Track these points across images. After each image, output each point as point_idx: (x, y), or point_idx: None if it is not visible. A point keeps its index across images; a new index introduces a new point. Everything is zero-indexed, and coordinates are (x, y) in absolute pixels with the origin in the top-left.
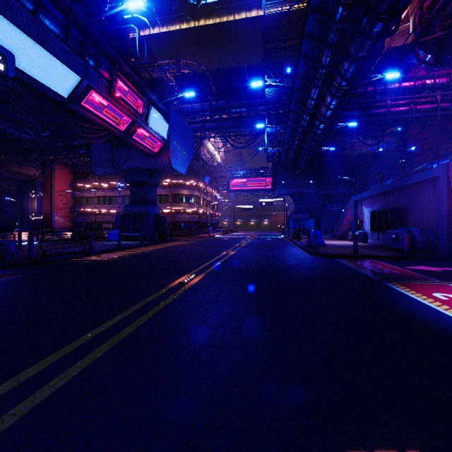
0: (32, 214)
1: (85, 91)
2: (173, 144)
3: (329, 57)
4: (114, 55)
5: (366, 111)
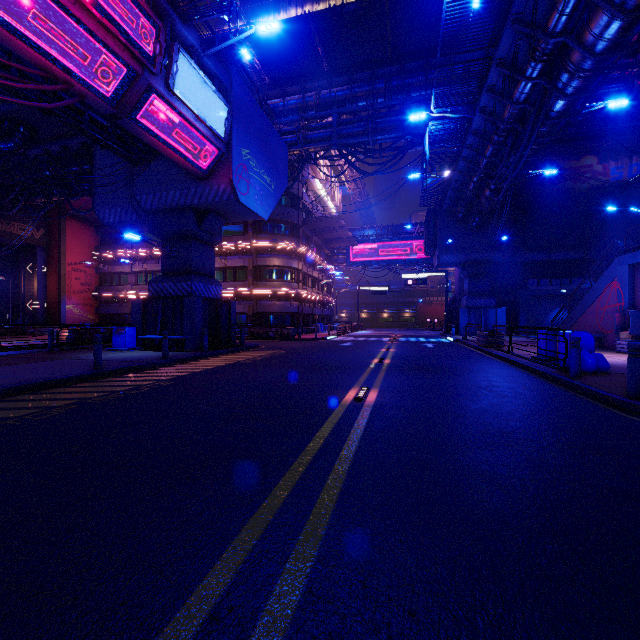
0: (31, 300)
1: None
2: (240, 153)
3: None
4: None
5: (639, 82)
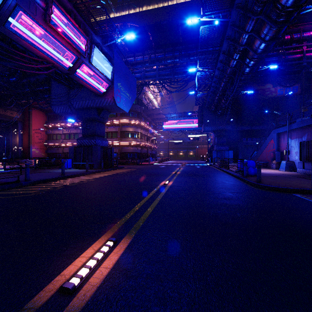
0: (15, 147)
1: (14, 13)
2: (117, 85)
3: None
4: None
5: (284, 57)
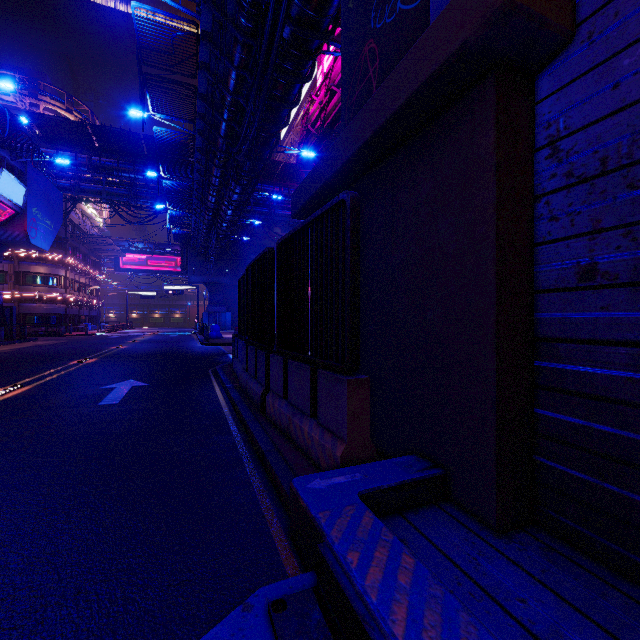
0: None
1: None
2: (32, 212)
3: (217, 181)
4: None
5: (274, 211)
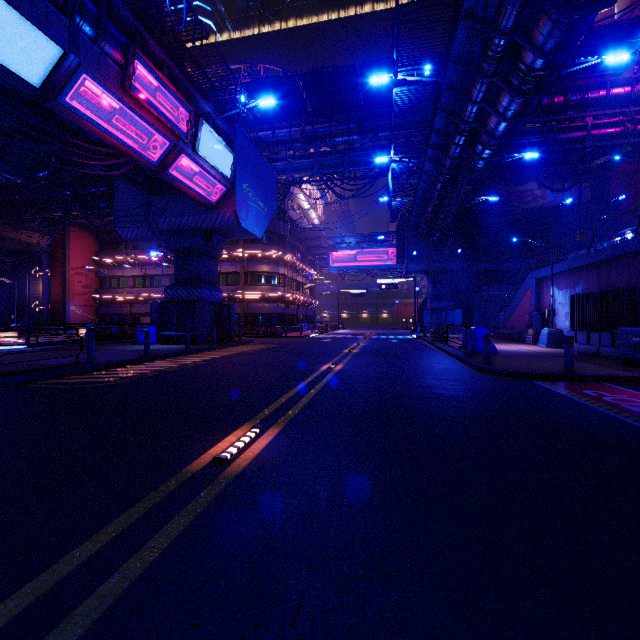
0: (36, 302)
1: (74, 78)
2: (242, 188)
3: (516, 11)
4: (132, 22)
5: (552, 136)
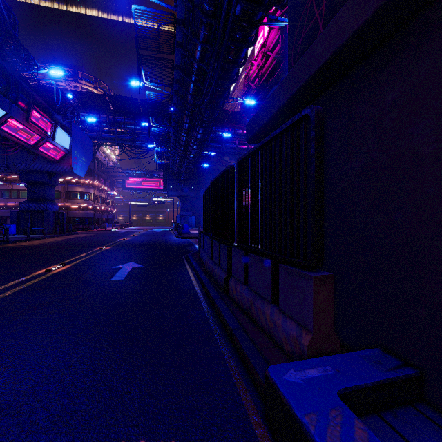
0: None
1: (7, 120)
2: (74, 153)
3: (187, 126)
4: (30, 91)
5: (224, 145)
